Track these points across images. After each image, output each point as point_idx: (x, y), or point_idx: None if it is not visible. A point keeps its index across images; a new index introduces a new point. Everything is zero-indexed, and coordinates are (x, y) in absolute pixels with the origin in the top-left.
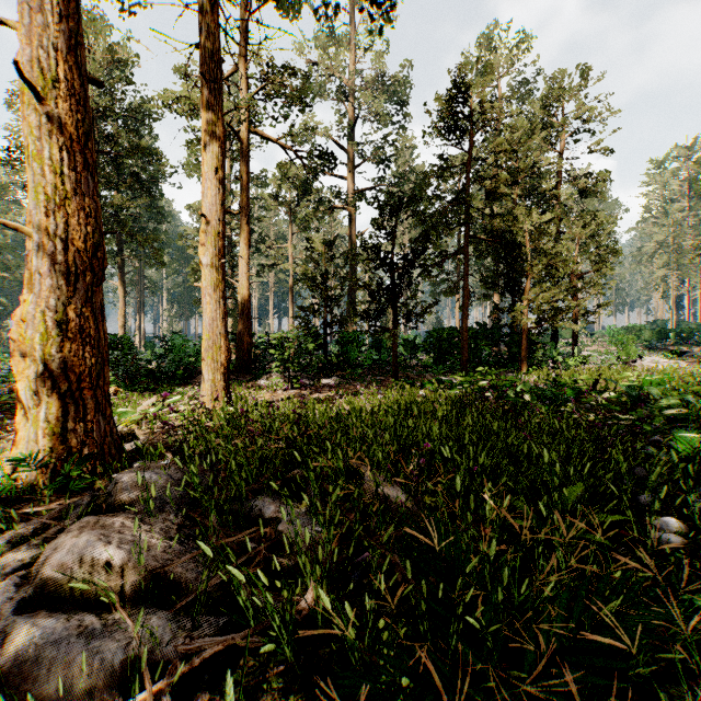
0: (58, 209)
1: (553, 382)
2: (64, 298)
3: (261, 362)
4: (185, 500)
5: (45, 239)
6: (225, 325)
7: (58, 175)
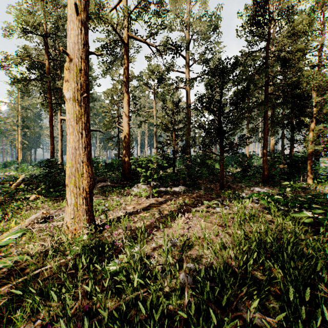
0: None
1: None
2: None
3: (136, 174)
4: None
5: None
6: (87, 154)
7: None
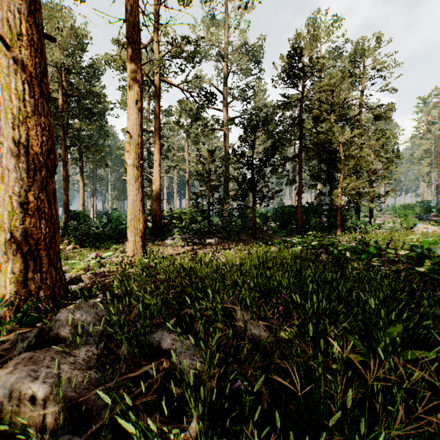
0: (22, 124)
1: (361, 242)
2: (25, 186)
3: (168, 227)
4: (106, 332)
5: (12, 145)
6: (142, 205)
7: (22, 101)
